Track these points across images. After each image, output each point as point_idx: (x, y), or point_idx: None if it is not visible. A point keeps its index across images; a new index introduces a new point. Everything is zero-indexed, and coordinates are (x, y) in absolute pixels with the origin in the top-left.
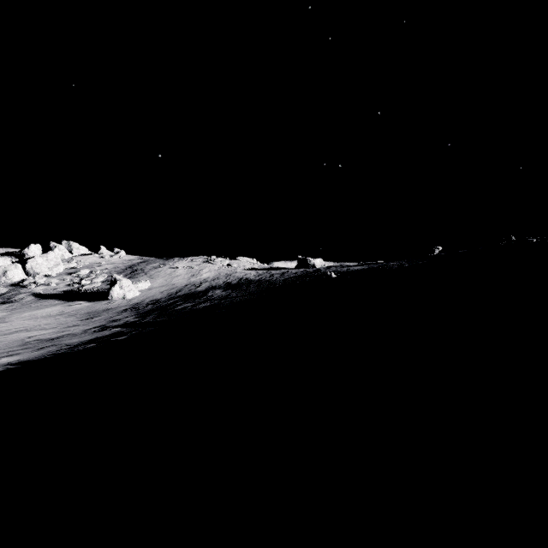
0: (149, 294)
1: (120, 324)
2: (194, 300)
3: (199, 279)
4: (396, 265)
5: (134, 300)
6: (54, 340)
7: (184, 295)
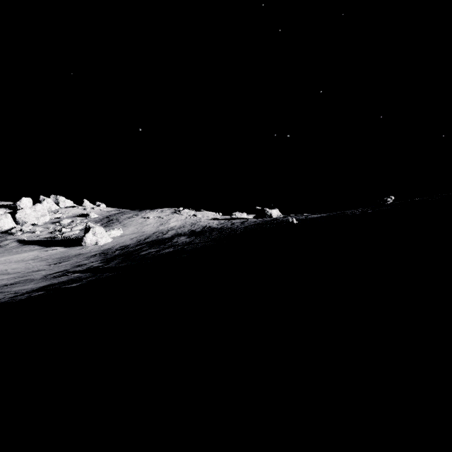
0: (120, 240)
1: (82, 270)
2: (159, 245)
3: (167, 227)
4: (357, 211)
5: (105, 246)
6: (7, 286)
7: (151, 242)
